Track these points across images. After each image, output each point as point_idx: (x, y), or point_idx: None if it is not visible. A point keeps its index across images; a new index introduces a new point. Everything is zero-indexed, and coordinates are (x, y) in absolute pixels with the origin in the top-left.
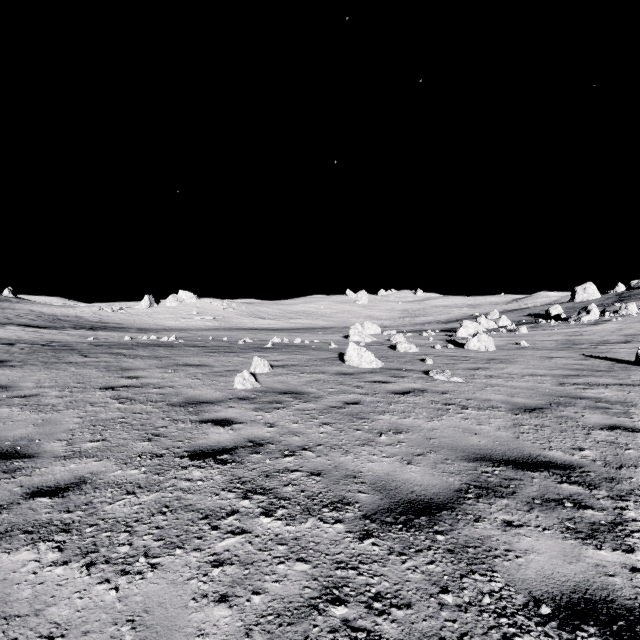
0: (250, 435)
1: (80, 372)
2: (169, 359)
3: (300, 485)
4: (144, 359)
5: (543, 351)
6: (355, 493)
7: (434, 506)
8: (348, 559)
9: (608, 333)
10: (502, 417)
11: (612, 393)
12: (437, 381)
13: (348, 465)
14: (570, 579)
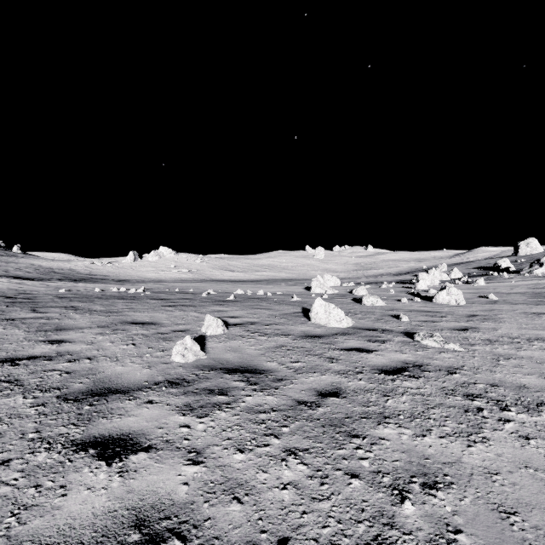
0: (147, 496)
1: (2, 333)
2: (119, 315)
3: None
4: (93, 315)
5: (520, 305)
6: None
7: None
8: None
9: None
10: None
11: None
12: (429, 349)
13: None
14: None
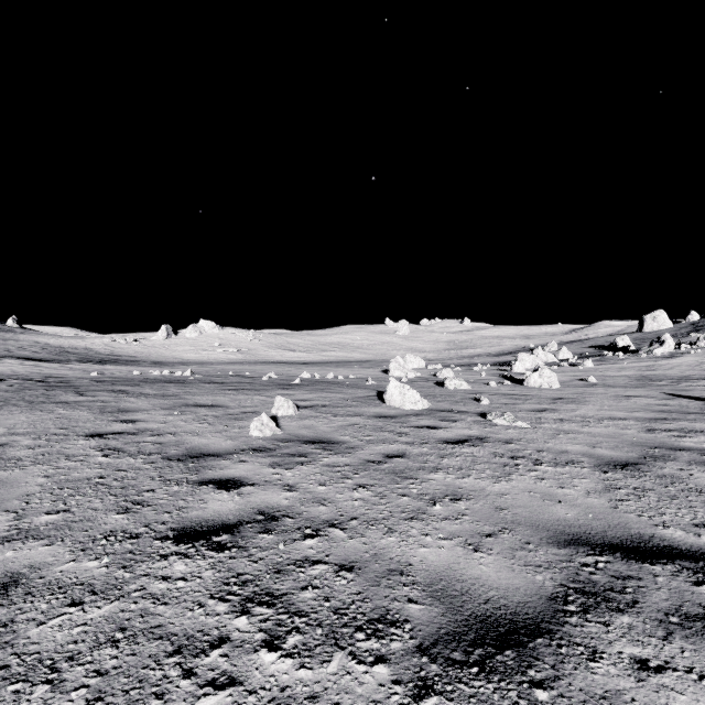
0: (262, 503)
1: (68, 414)
2: (178, 398)
3: (324, 588)
4: (149, 398)
5: (616, 389)
6: (404, 603)
7: (522, 628)
8: None
9: (688, 367)
10: (588, 476)
11: None
12: (497, 426)
13: (392, 552)
14: None
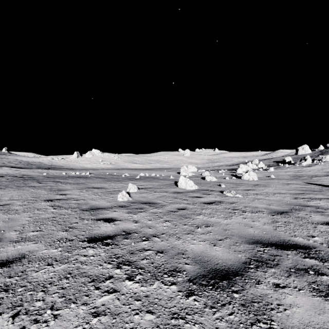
0: (124, 228)
1: (35, 191)
2: (84, 184)
3: (151, 259)
4: (71, 184)
5: (283, 180)
6: (183, 264)
7: (231, 273)
8: (179, 311)
9: (317, 171)
10: (265, 217)
11: (324, 203)
12: (228, 196)
13: (179, 246)
14: (321, 326)
